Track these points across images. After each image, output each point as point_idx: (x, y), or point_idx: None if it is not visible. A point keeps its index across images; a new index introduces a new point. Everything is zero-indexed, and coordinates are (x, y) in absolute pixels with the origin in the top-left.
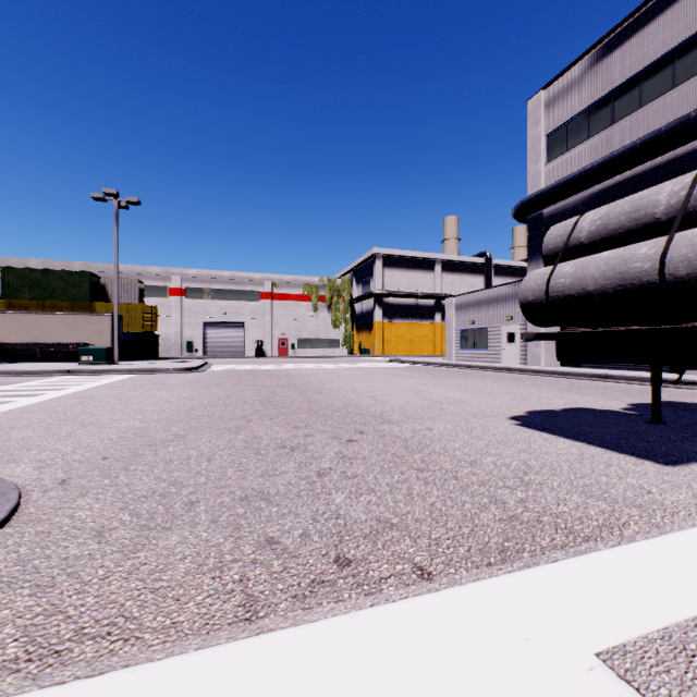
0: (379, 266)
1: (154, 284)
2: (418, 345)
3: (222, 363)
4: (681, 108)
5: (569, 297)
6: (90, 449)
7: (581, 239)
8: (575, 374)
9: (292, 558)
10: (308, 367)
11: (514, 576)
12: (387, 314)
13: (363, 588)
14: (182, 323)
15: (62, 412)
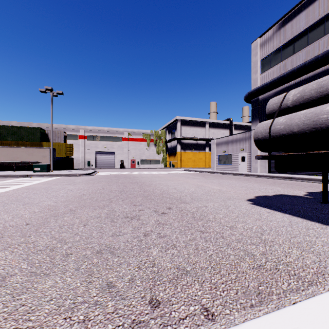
0: (179, 125)
1: (71, 133)
2: (198, 163)
3: (103, 171)
4: (328, 45)
5: (282, 136)
6: (21, 218)
7: (288, 104)
8: (275, 176)
9: (121, 300)
10: (145, 173)
11: (270, 317)
12: (183, 148)
13: (167, 328)
14: (85, 152)
15: (15, 196)
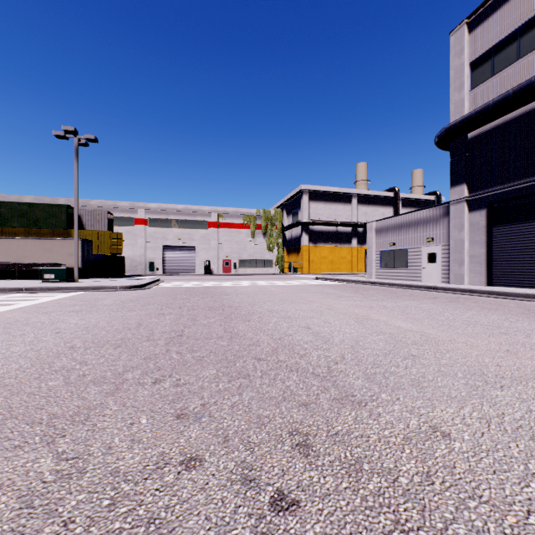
0: (305, 199)
1: (123, 216)
2: (338, 265)
3: (173, 280)
4: None
5: None
6: None
7: None
8: (514, 294)
9: None
10: (244, 284)
11: None
12: (312, 239)
13: None
14: (145, 247)
15: None
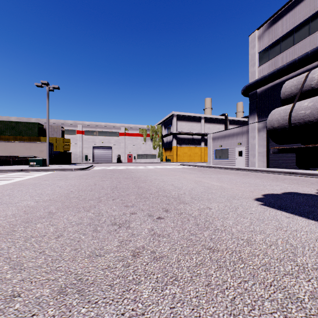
0: (175, 120)
1: (69, 129)
2: (193, 157)
3: (100, 165)
4: None
5: (308, 123)
6: None
7: (312, 85)
8: (276, 171)
9: None
10: (141, 168)
11: None
12: (178, 142)
13: None
14: (82, 147)
15: None
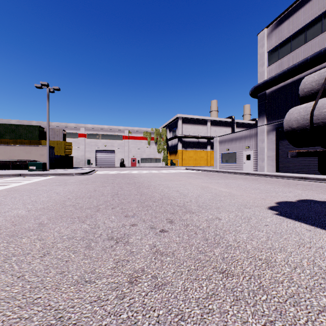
0: (180, 123)
1: (71, 132)
2: (199, 161)
3: (103, 170)
4: None
5: None
6: None
7: None
8: (286, 176)
9: None
10: (144, 172)
11: None
12: (184, 146)
13: None
14: (85, 151)
15: None
